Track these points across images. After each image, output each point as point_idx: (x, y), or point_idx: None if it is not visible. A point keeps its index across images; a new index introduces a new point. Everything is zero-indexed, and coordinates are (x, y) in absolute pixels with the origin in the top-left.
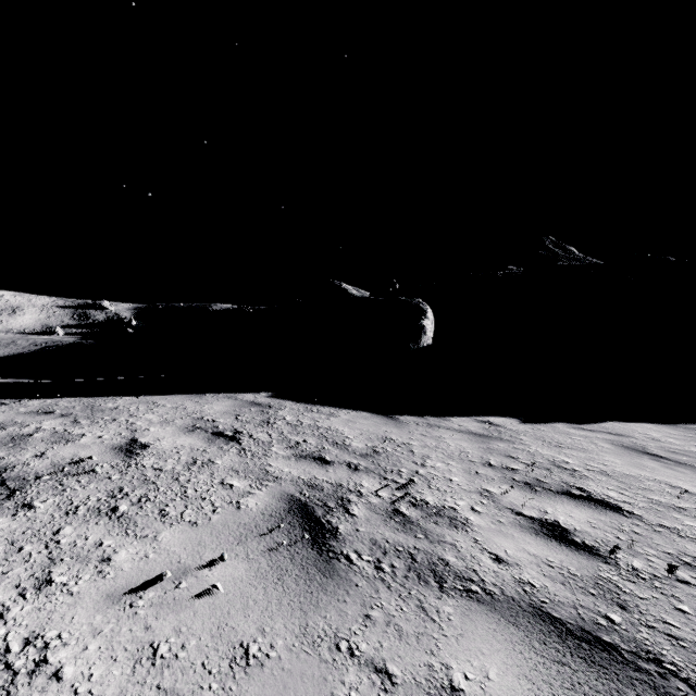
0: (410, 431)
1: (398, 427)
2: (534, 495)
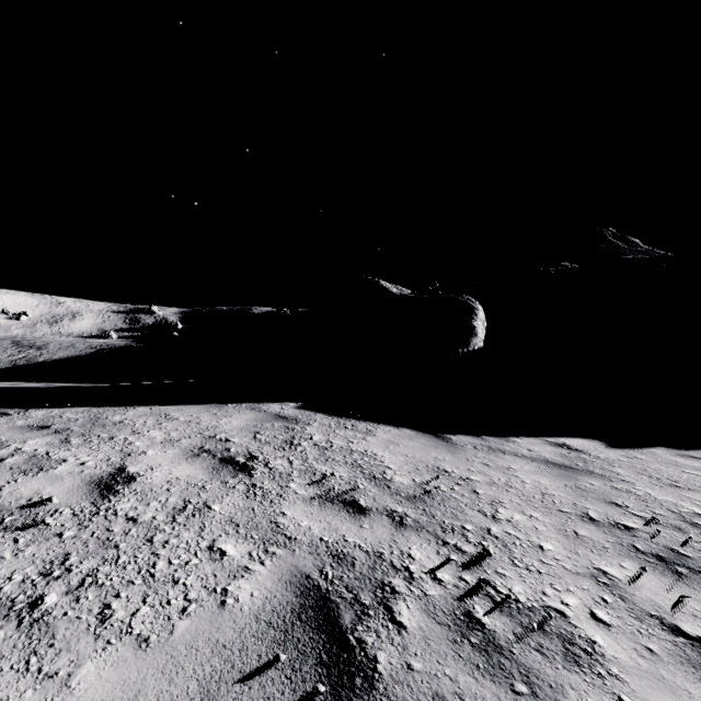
0: (468, 458)
1: (452, 453)
2: (682, 584)
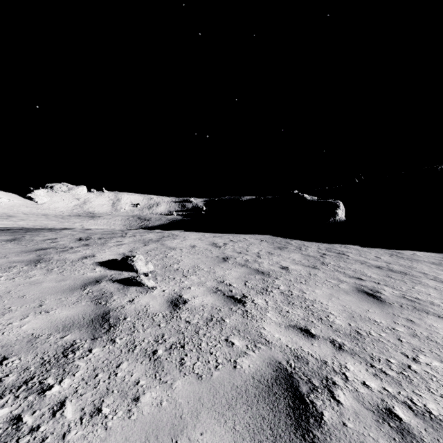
0: (312, 244)
1: (310, 244)
2: (329, 252)
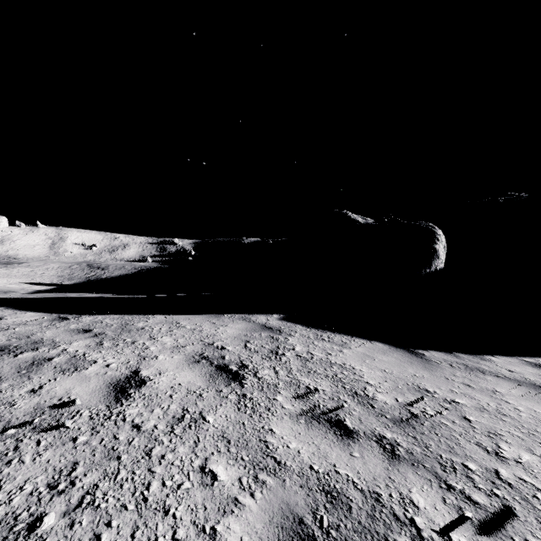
0: (446, 377)
1: (428, 370)
2: None
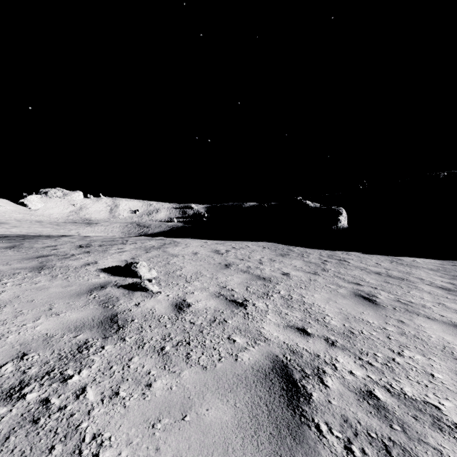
0: (315, 251)
1: (312, 251)
2: (330, 259)
